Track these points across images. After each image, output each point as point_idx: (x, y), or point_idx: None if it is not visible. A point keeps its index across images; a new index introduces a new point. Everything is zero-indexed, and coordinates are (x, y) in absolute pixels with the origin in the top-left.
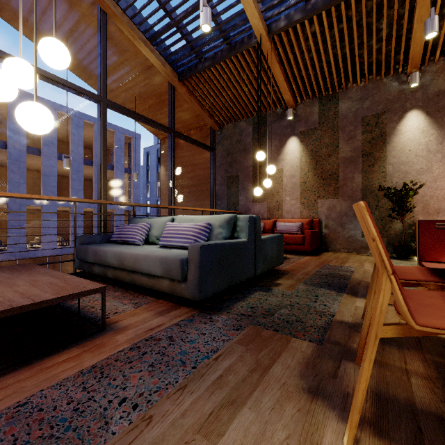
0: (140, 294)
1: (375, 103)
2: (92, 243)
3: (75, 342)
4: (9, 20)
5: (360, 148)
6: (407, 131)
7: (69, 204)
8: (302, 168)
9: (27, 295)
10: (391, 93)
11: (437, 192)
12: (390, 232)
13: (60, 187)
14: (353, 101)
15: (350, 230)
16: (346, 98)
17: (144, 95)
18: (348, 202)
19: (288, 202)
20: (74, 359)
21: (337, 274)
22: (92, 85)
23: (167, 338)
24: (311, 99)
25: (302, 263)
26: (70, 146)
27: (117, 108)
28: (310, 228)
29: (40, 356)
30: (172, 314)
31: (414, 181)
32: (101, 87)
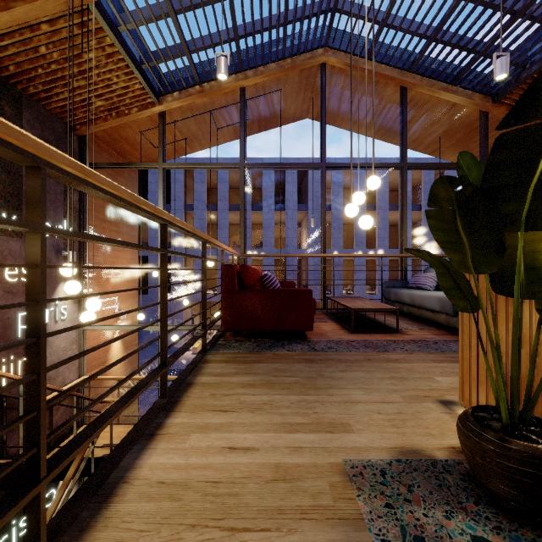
0: (425, 325)
1: None
2: (393, 287)
3: (383, 333)
4: (338, 125)
5: None
6: None
7: (375, 253)
8: None
9: (363, 306)
10: None
11: None
12: None
13: (368, 236)
14: None
15: None
16: None
17: (450, 132)
18: None
19: None
20: (383, 336)
21: None
22: (395, 144)
23: (433, 342)
24: None
25: None
26: (376, 195)
27: (417, 167)
28: None
29: (369, 333)
30: (444, 336)
31: None
32: (402, 155)
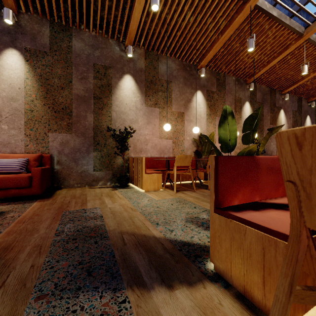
0: None
1: (103, 56)
2: None
3: None
4: None
5: (92, 90)
6: (125, 88)
7: None
8: (27, 92)
9: None
10: (115, 54)
11: (140, 137)
12: (114, 166)
13: None
14: (86, 44)
15: (83, 165)
16: (80, 38)
17: None
18: (81, 139)
19: (5, 132)
20: None
21: (88, 228)
22: None
23: None
24: (40, 16)
25: (28, 218)
26: None
27: None
28: (39, 165)
29: None
30: None
31: (131, 126)
32: None
